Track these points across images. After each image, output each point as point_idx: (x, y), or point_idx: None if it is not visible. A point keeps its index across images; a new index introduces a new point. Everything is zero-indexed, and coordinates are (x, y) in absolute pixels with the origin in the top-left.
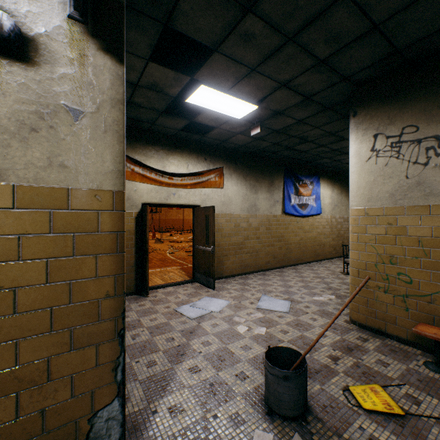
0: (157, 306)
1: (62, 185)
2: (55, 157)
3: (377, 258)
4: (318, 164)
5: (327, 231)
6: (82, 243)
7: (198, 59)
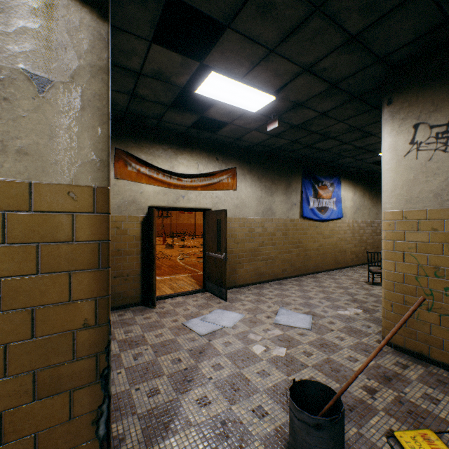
0: (163, 319)
1: (21, 178)
2: (10, 139)
3: (417, 270)
4: (339, 164)
5: (348, 236)
6: (50, 256)
7: (208, 42)
